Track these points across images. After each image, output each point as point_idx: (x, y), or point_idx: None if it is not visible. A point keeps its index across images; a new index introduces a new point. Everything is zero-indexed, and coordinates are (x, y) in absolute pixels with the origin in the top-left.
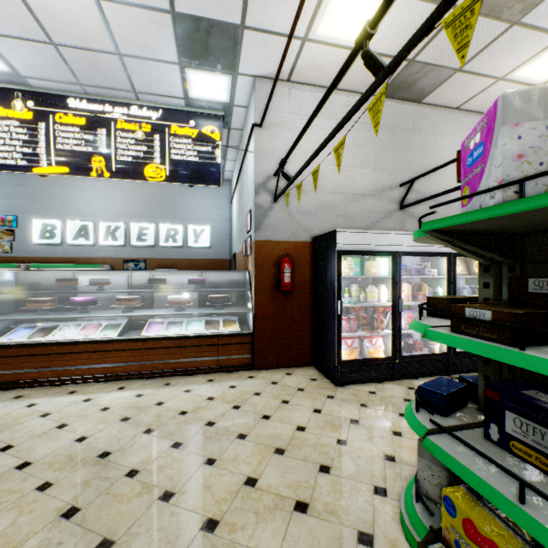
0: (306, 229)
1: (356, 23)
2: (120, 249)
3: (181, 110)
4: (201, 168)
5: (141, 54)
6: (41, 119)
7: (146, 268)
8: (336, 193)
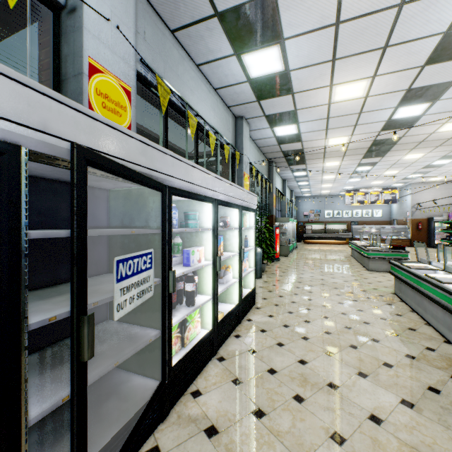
0: (425, 216)
1: (437, 179)
2: (349, 218)
3: (386, 187)
4: (391, 200)
5: (384, 184)
6: (354, 194)
7: (358, 224)
8: (435, 207)
